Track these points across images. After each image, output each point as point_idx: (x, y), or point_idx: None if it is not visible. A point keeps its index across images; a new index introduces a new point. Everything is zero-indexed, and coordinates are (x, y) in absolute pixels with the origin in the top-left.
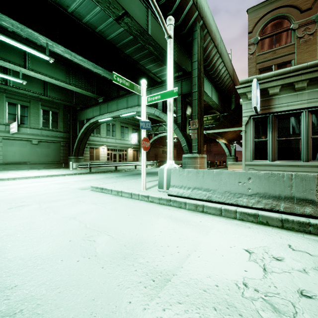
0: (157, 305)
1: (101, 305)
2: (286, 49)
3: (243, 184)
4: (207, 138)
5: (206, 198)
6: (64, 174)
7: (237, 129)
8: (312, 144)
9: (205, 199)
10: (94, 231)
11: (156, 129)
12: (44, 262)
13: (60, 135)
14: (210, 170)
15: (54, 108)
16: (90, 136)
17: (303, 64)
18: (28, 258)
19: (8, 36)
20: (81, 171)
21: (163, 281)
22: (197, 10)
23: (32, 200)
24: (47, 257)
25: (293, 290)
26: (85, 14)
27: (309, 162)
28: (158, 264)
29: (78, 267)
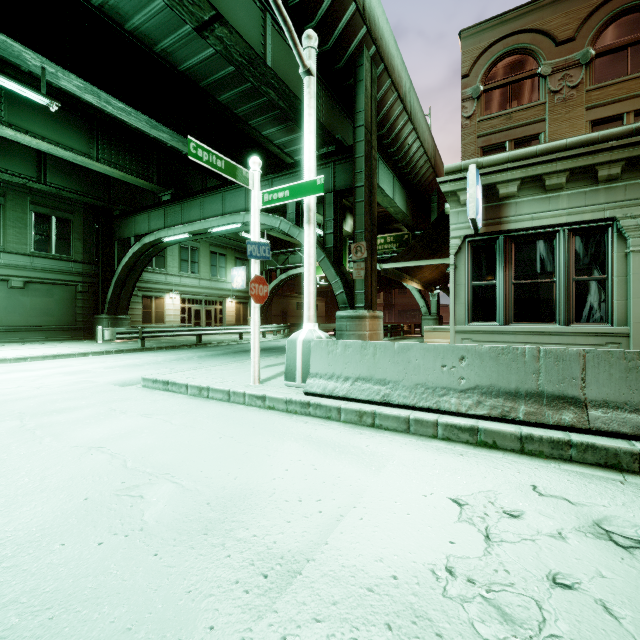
0: (270, 629)
1: (145, 639)
2: (530, 112)
3: (451, 369)
4: (385, 280)
5: (380, 397)
6: (85, 352)
7: (440, 262)
8: (576, 292)
9: (379, 400)
10: (143, 476)
11: (284, 260)
12: (20, 551)
13: (76, 269)
14: (389, 343)
15: (63, 210)
16: (144, 272)
17: (559, 142)
18: None
19: None
20: (123, 346)
21: (286, 577)
22: (365, 24)
23: (3, 411)
24: (29, 539)
25: (539, 575)
26: (131, 13)
27: (571, 326)
28: (277, 539)
29: (100, 558)
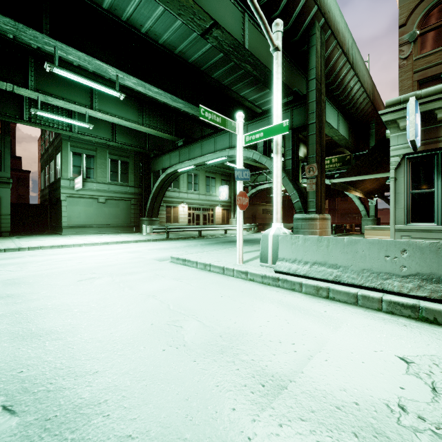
0: (270, 418)
1: (197, 407)
2: None
3: (393, 258)
4: (330, 191)
5: (332, 277)
6: (136, 240)
7: (381, 176)
8: None
9: (332, 279)
10: (180, 315)
11: (254, 179)
12: (125, 347)
13: (130, 190)
14: (339, 238)
15: (124, 156)
16: (167, 191)
17: None
18: (106, 341)
19: (73, 71)
20: (156, 237)
21: (277, 388)
22: (316, 4)
23: (102, 272)
24: (128, 342)
25: None
26: (162, 33)
27: None
28: (267, 364)
29: (165, 358)
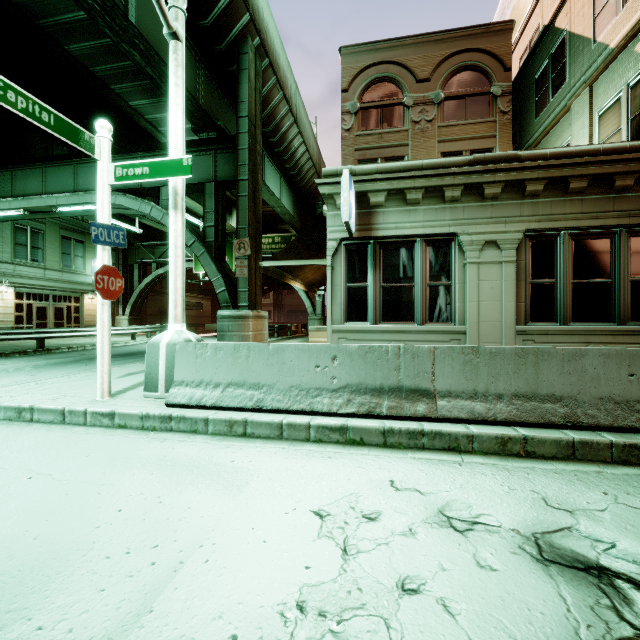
0: None
1: None
2: (397, 136)
3: (324, 369)
4: (275, 280)
5: (253, 403)
6: None
7: (318, 262)
8: (429, 295)
9: (252, 406)
10: None
11: (161, 252)
12: None
13: None
14: (263, 344)
15: None
16: None
17: (417, 162)
18: None
19: None
20: None
21: None
22: (248, 10)
23: None
24: None
25: (390, 585)
26: None
27: (426, 325)
28: (75, 624)
29: None
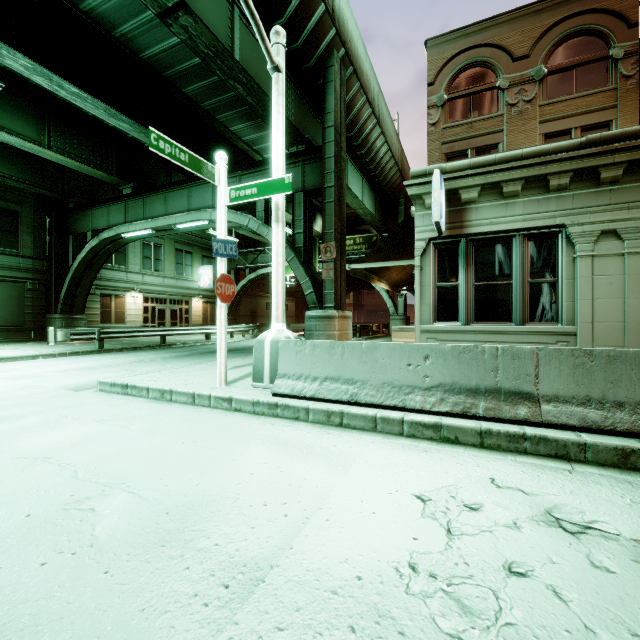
0: None
1: None
2: (490, 123)
3: (416, 367)
4: (355, 280)
5: (348, 397)
6: (34, 355)
7: (406, 263)
8: (530, 293)
9: (347, 400)
10: (95, 487)
11: (253, 259)
12: None
13: (24, 264)
14: (357, 342)
15: (9, 200)
16: (103, 269)
17: (516, 151)
18: None
19: None
20: (79, 348)
21: (248, 585)
22: (334, 25)
23: None
24: None
25: (496, 565)
26: None
27: (526, 325)
28: (240, 546)
29: (42, 580)
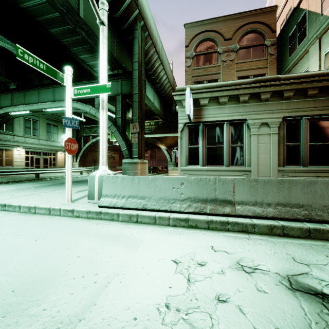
0: None
1: None
2: (214, 69)
3: (177, 189)
4: (151, 144)
5: (141, 206)
6: None
7: (174, 135)
8: (231, 151)
9: (140, 208)
10: None
11: (94, 130)
12: None
13: None
14: (146, 176)
15: None
16: None
17: (225, 82)
18: None
19: None
20: None
21: None
22: (138, 8)
23: None
24: None
25: (212, 298)
26: None
27: (229, 167)
28: (60, 308)
29: None
